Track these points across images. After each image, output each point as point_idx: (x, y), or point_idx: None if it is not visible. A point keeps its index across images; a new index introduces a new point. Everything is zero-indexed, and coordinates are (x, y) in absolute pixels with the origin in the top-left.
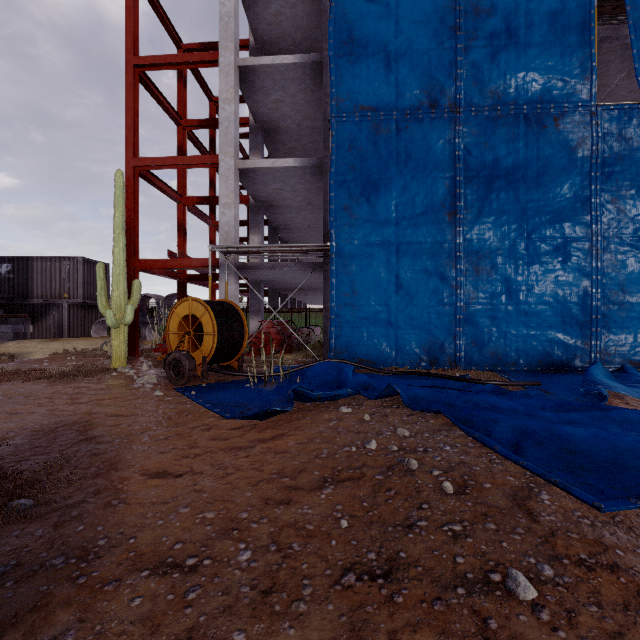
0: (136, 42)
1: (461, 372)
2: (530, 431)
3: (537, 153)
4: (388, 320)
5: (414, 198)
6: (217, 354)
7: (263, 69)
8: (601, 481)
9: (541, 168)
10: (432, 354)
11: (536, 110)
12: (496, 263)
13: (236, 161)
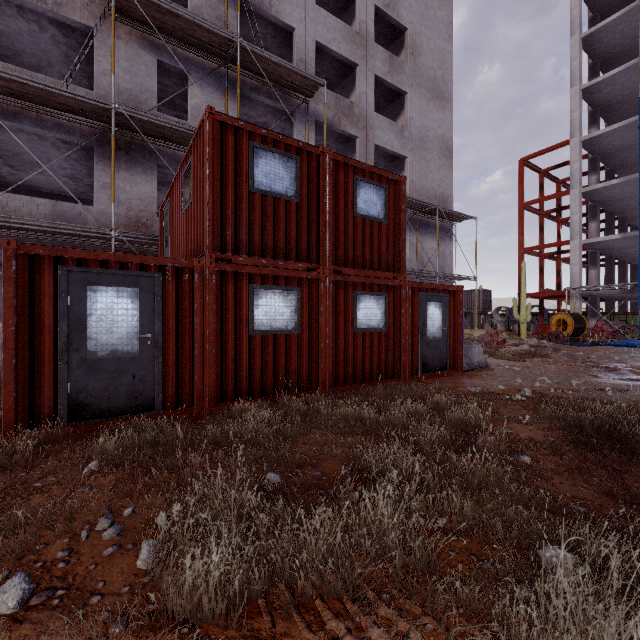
0: (522, 194)
1: None
2: None
3: None
4: None
5: None
6: (573, 333)
7: (597, 189)
8: None
9: None
10: None
11: None
12: None
13: (579, 241)
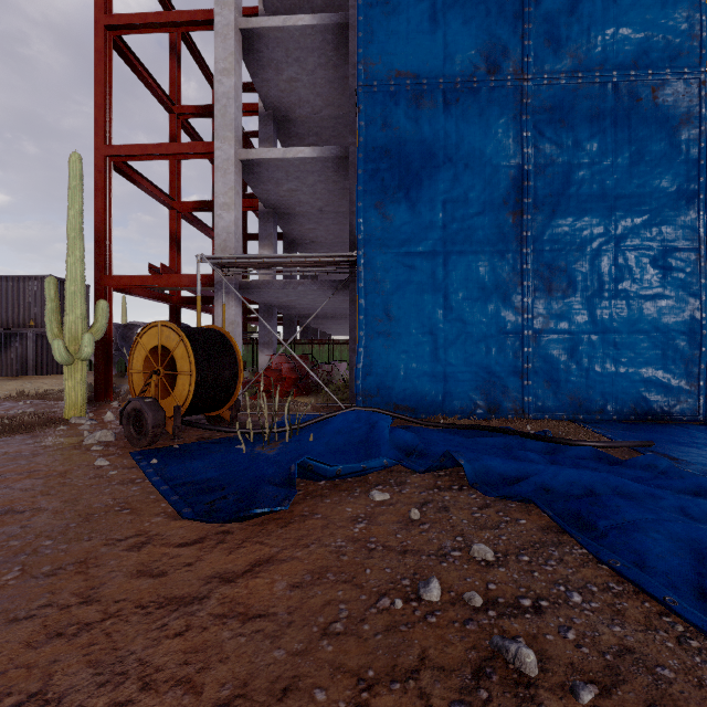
0: None
1: (532, 423)
2: None
3: (629, 134)
4: (434, 354)
5: (468, 193)
6: (197, 402)
7: (272, 34)
8: None
9: (634, 154)
10: (491, 399)
11: (628, 78)
12: (575, 279)
13: (237, 150)
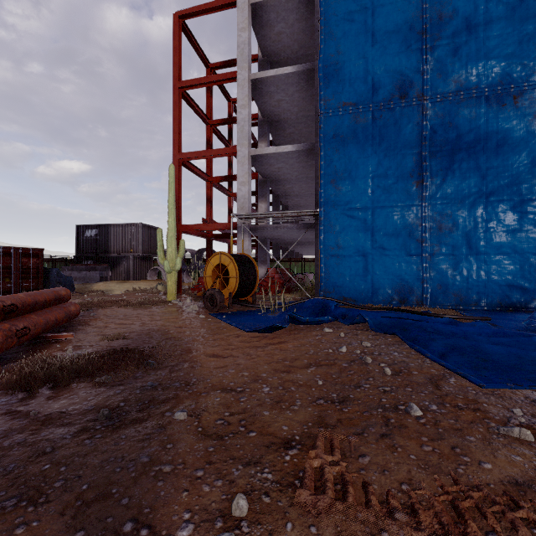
0: (180, 70)
1: (425, 309)
2: (462, 347)
3: (496, 128)
4: (365, 268)
5: (387, 171)
6: (238, 291)
7: (269, 79)
8: (498, 375)
9: (500, 140)
10: (402, 295)
11: (495, 92)
12: (458, 221)
13: (249, 150)
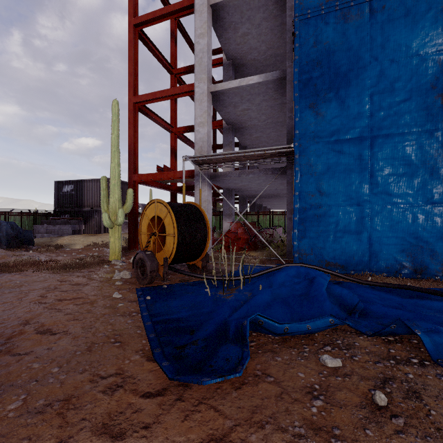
0: (136, 8)
1: None
2: None
3: None
4: (360, 221)
5: (394, 84)
6: (179, 255)
7: (231, 3)
8: None
9: None
10: (418, 261)
11: None
12: None
13: (208, 86)
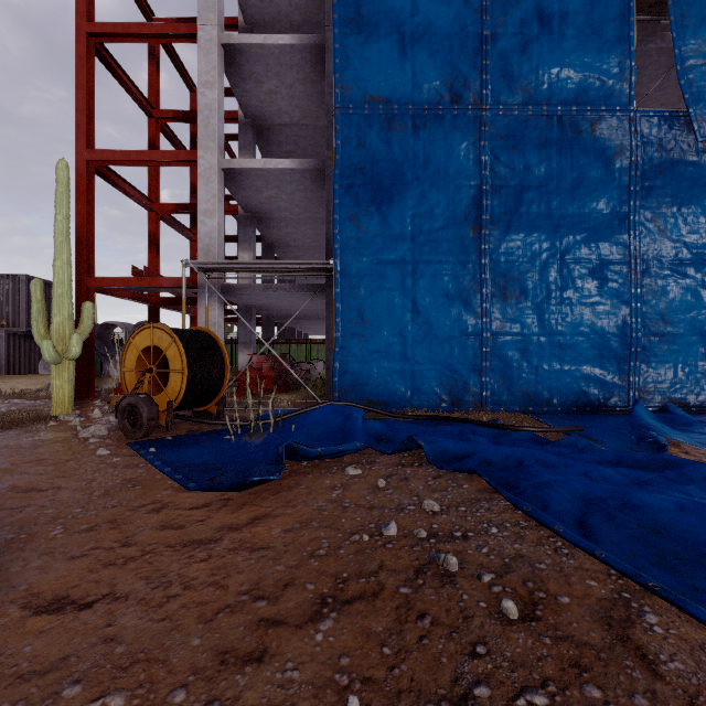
0: (91, 5)
1: (489, 415)
2: (594, 499)
3: (572, 162)
4: (403, 353)
5: (434, 209)
6: (188, 397)
7: (253, 50)
8: None
9: (576, 179)
10: (454, 393)
11: (571, 112)
12: (527, 287)
13: (219, 159)
